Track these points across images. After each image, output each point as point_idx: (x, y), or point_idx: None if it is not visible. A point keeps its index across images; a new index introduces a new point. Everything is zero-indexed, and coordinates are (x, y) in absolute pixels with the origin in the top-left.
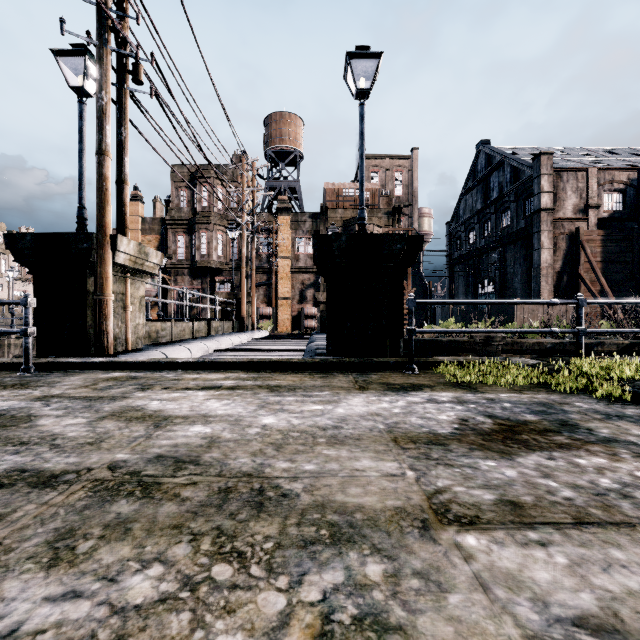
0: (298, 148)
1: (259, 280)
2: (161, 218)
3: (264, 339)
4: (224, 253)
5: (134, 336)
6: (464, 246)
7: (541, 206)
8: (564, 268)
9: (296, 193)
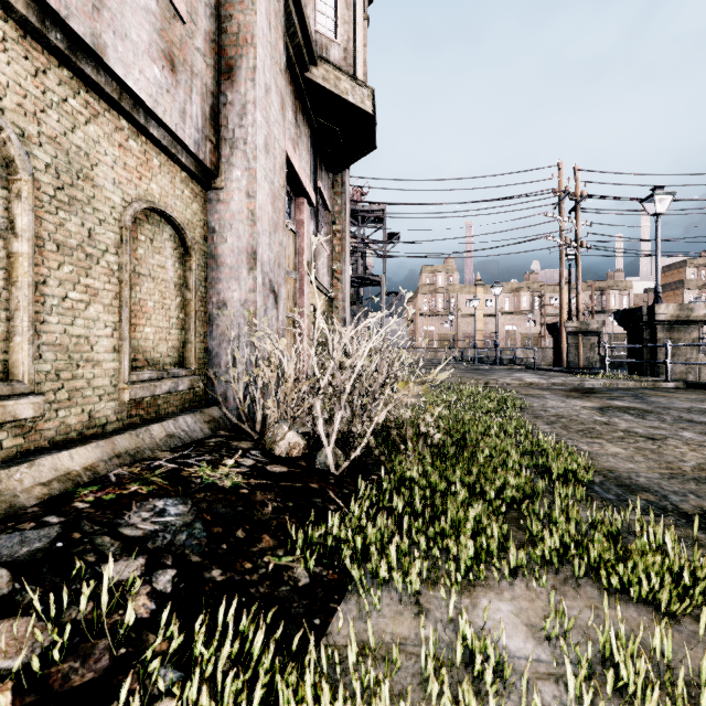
0: None
1: None
2: None
3: None
4: None
5: (585, 362)
6: None
7: None
8: None
9: None
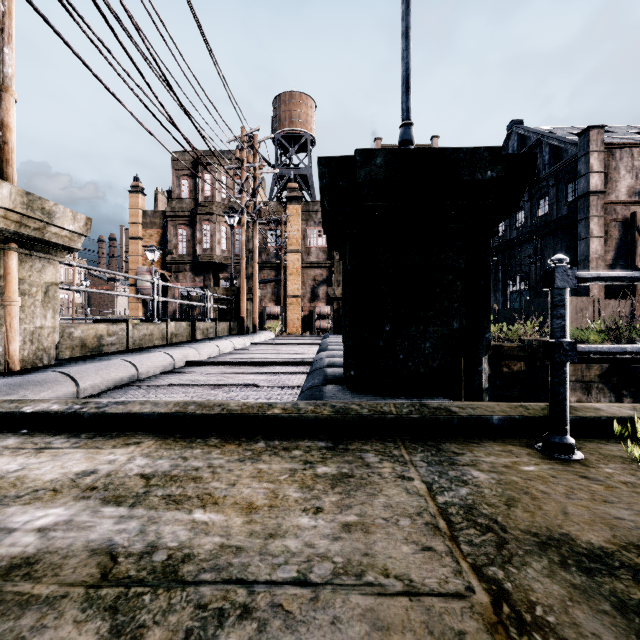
0: (309, 131)
1: (267, 276)
2: (163, 211)
3: (265, 343)
4: (228, 247)
5: (30, 347)
6: (492, 239)
7: (590, 188)
8: (617, 260)
9: (307, 182)
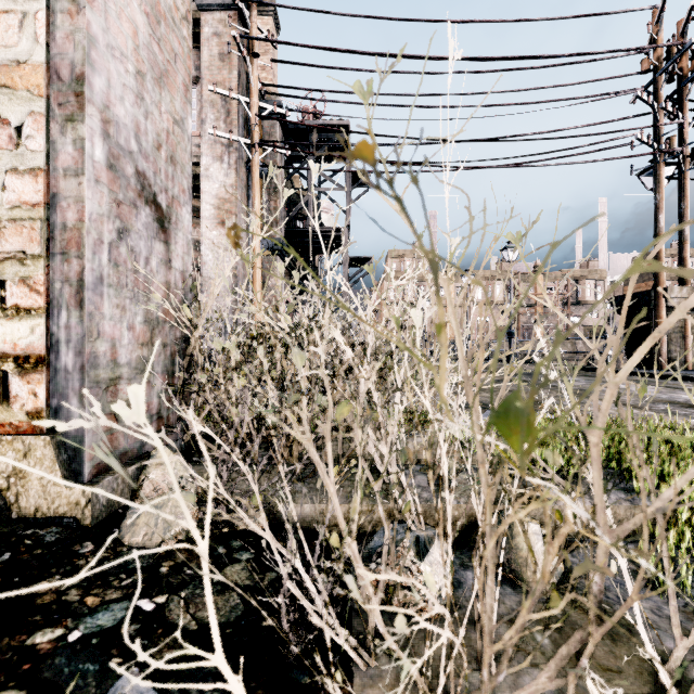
0: None
1: None
2: None
3: None
4: None
5: None
6: None
7: None
8: None
9: None
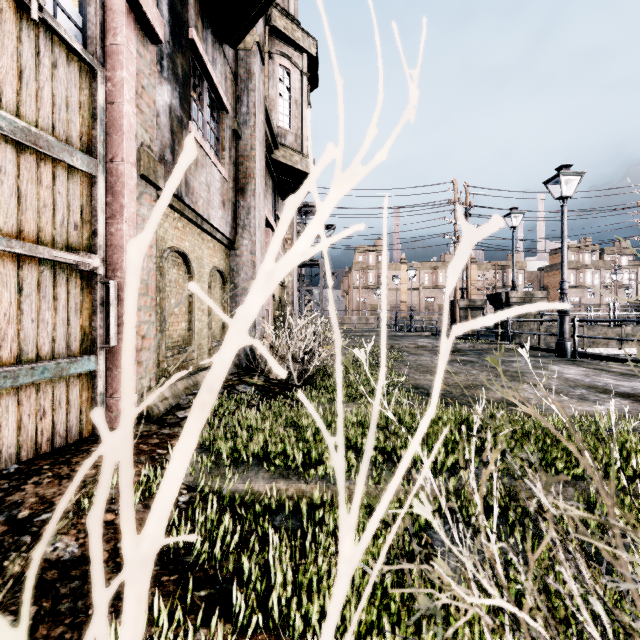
0: None
1: None
2: None
3: None
4: None
5: (473, 330)
6: None
7: None
8: None
9: None
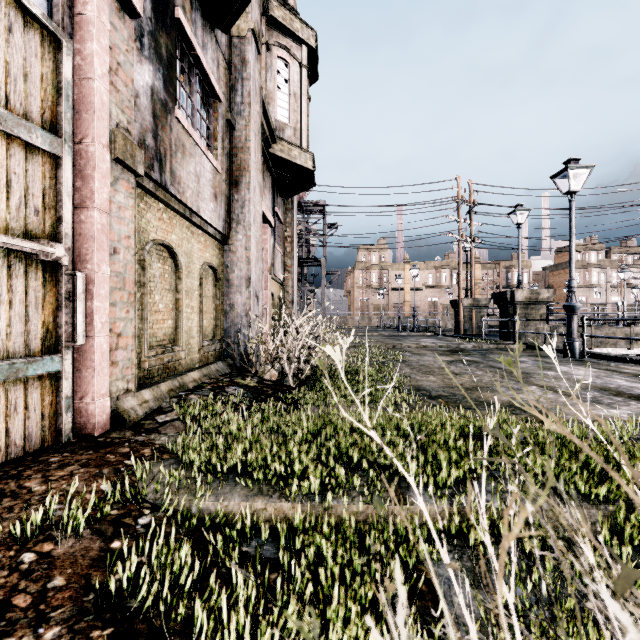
0: None
1: None
2: None
3: None
4: None
5: (477, 330)
6: None
7: None
8: None
9: None
